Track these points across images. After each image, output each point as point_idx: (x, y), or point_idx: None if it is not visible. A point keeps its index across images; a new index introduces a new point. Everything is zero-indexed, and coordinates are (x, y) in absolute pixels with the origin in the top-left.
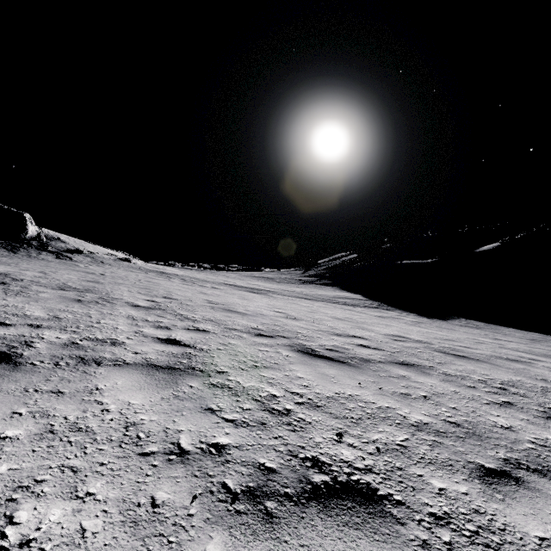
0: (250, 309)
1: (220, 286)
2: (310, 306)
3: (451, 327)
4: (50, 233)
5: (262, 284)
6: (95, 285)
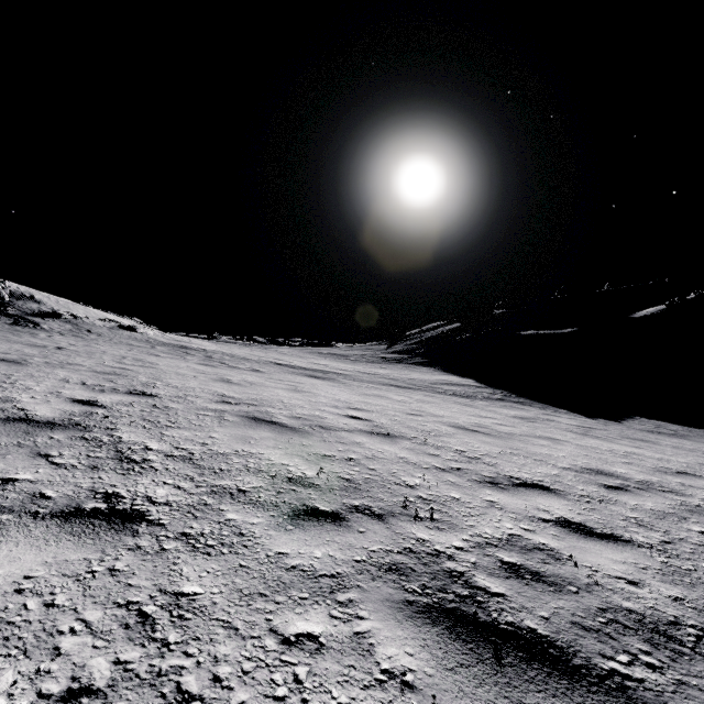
0: (301, 414)
1: (265, 367)
2: (407, 402)
3: (643, 436)
4: (20, 290)
5: (330, 364)
6: (0, 367)
